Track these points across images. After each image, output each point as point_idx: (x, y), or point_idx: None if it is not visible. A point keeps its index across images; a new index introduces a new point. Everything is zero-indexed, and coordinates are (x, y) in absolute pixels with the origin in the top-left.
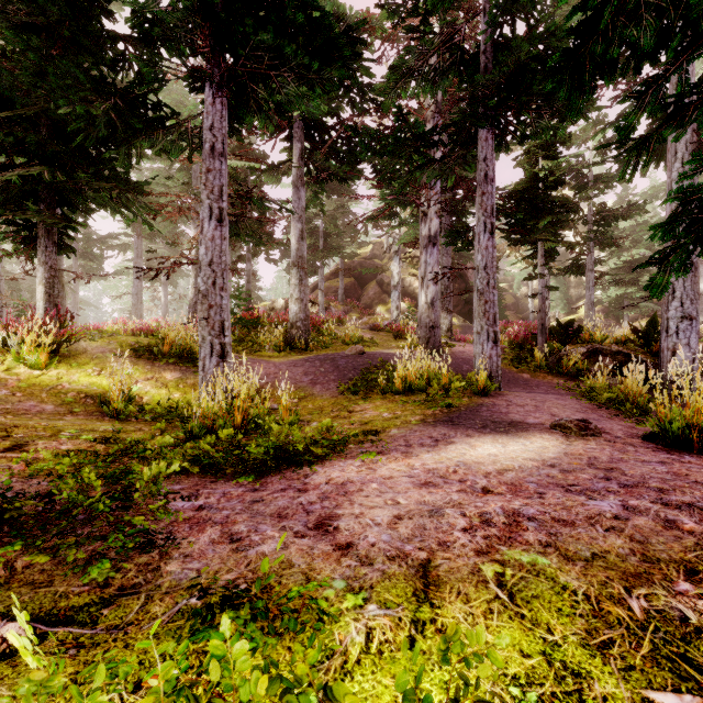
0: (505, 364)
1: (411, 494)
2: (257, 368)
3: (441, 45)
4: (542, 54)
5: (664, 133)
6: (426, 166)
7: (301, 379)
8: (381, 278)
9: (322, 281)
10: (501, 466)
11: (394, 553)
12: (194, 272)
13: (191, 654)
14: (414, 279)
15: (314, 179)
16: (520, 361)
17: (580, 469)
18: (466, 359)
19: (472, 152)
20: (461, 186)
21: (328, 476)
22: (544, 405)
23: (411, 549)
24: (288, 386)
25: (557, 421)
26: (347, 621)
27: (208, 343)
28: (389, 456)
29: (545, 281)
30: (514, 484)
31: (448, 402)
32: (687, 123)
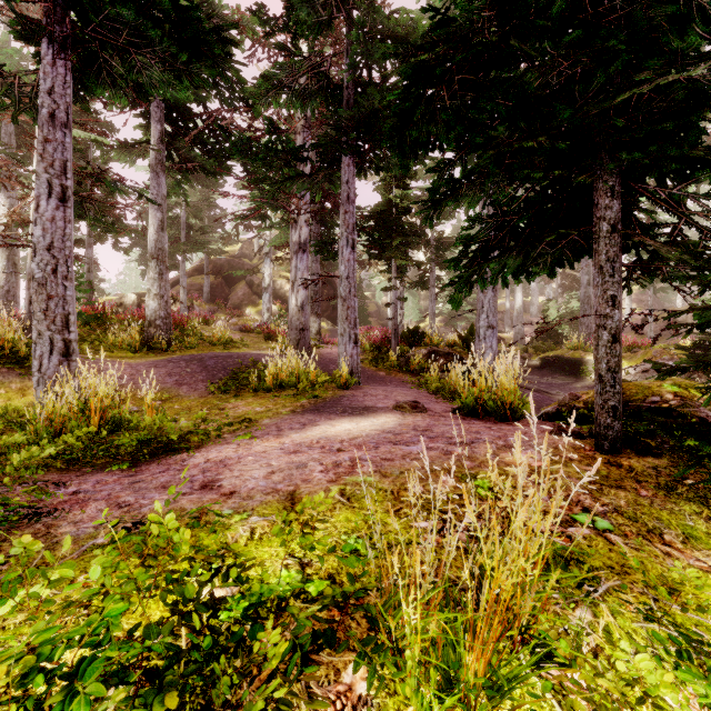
0: (366, 363)
1: (282, 458)
2: (108, 369)
3: (310, 69)
4: (392, 102)
5: (447, 202)
6: (296, 178)
7: (164, 380)
8: (251, 279)
9: (184, 277)
10: (353, 435)
11: (270, 490)
12: (6, 253)
13: (111, 564)
14: (285, 282)
15: (178, 167)
16: (378, 361)
17: (407, 432)
18: (333, 360)
19: (337, 174)
20: (329, 199)
21: (207, 457)
22: (392, 395)
23: (282, 486)
24: (154, 384)
25: (397, 403)
26: (236, 526)
27: (46, 339)
28: (262, 438)
29: (400, 293)
30: (360, 445)
31: (315, 394)
32: (459, 198)
